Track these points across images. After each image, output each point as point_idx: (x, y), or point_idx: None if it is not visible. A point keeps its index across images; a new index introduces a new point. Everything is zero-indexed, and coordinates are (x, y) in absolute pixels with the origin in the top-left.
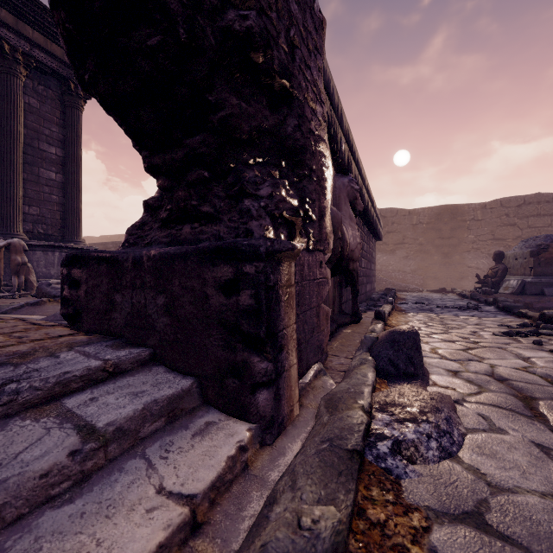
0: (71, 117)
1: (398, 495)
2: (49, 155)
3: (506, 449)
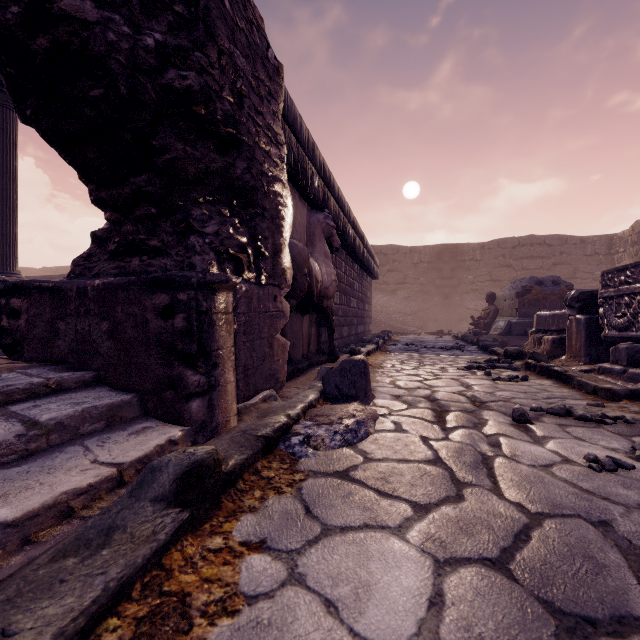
0: (2, 119)
1: (293, 466)
2: None
3: (396, 440)
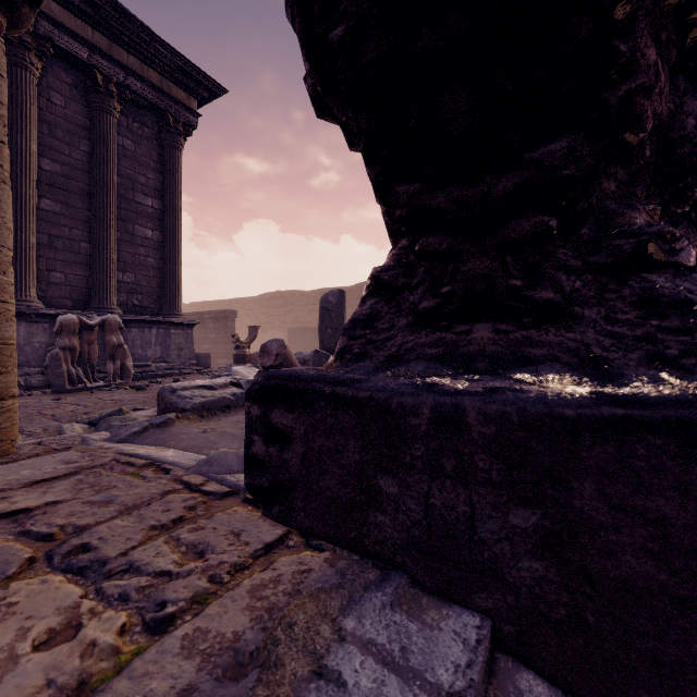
0: (169, 160)
1: None
2: (145, 208)
3: None
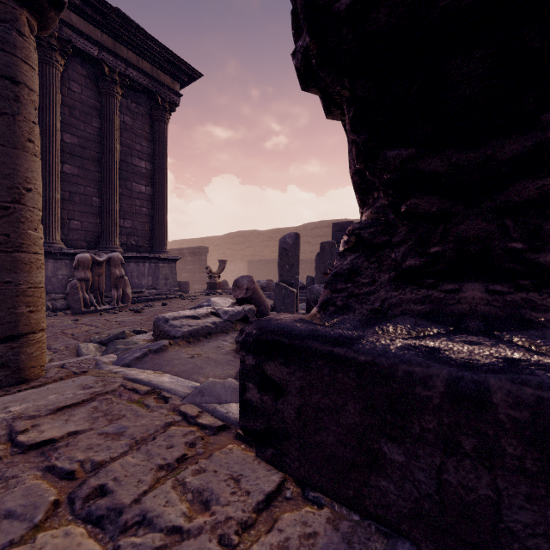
0: (158, 131)
1: None
2: (140, 169)
3: None
